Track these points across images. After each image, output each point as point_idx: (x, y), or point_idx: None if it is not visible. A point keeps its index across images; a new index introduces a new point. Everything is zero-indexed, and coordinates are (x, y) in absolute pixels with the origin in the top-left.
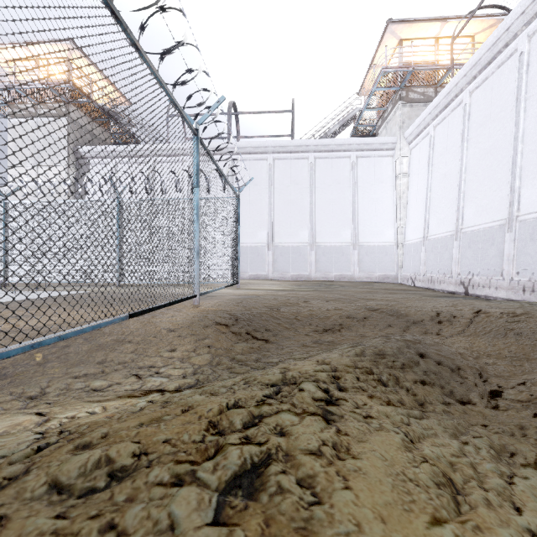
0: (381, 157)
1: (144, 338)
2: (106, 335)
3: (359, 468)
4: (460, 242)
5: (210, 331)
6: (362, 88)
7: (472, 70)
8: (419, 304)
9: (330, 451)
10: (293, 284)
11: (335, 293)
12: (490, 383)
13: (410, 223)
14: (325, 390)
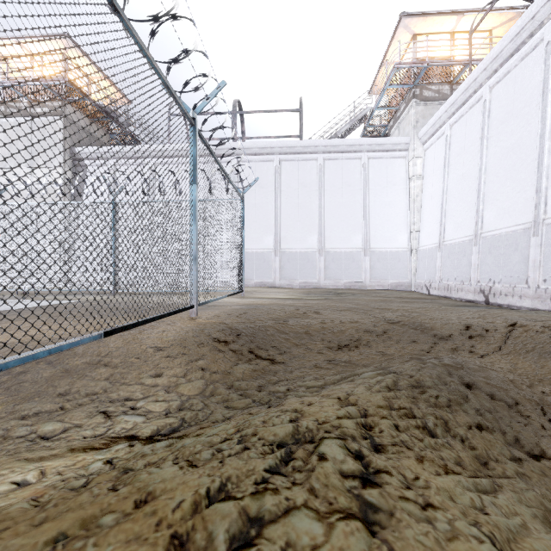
0: (393, 158)
1: (125, 360)
2: (78, 356)
3: None
4: (479, 247)
5: (205, 349)
6: (373, 87)
7: (493, 64)
8: (440, 315)
9: None
10: (301, 292)
11: (347, 302)
12: None
13: (425, 228)
14: (356, 455)
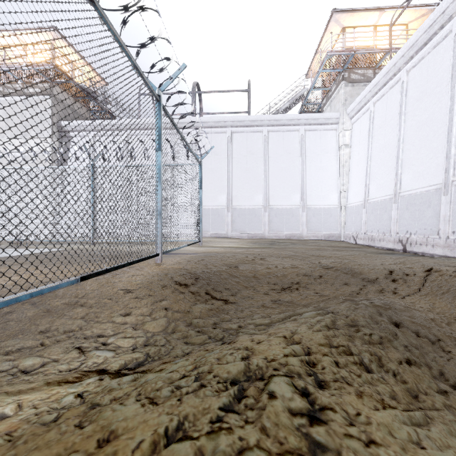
0: (326, 130)
1: (99, 301)
2: (58, 298)
3: None
4: (398, 204)
5: (168, 291)
6: (309, 71)
7: (410, 51)
8: (367, 262)
9: None
10: (249, 242)
11: (287, 250)
12: None
13: (352, 188)
14: (302, 392)
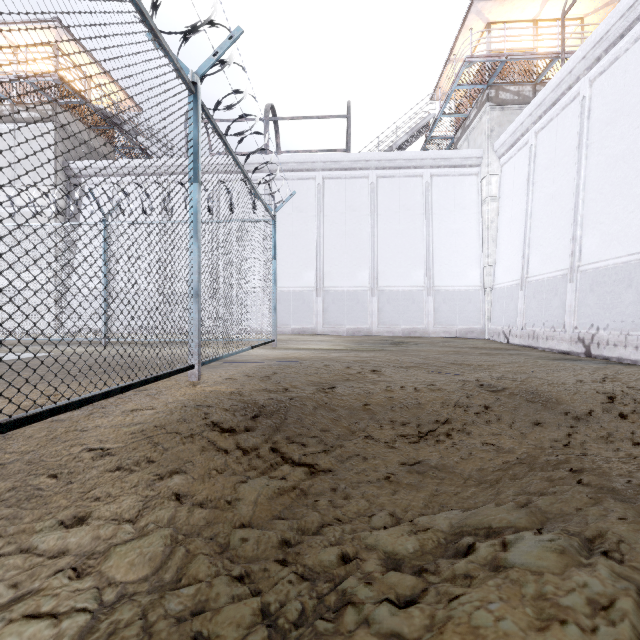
0: (462, 176)
1: (23, 483)
2: None
3: None
4: (577, 284)
5: (194, 448)
6: (437, 90)
7: (595, 49)
8: (546, 375)
9: None
10: (349, 341)
11: (411, 355)
12: None
13: (502, 261)
14: None
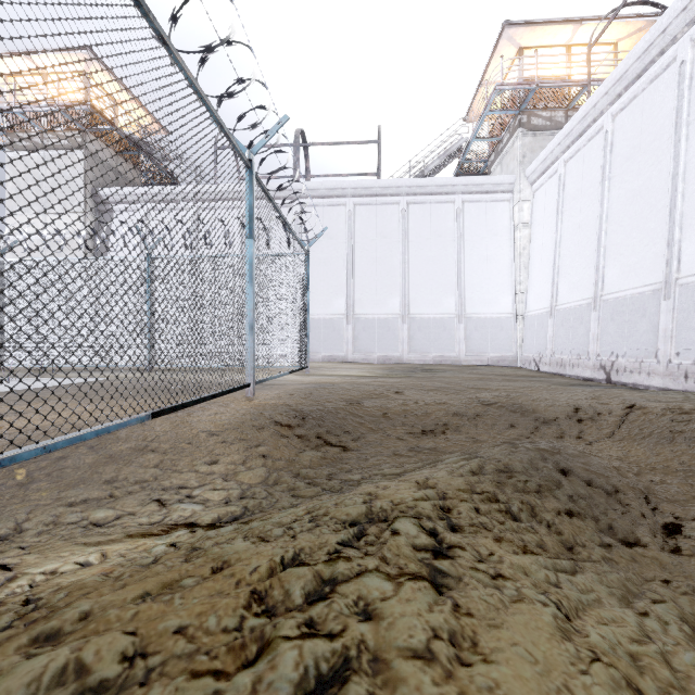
0: (495, 202)
1: (174, 445)
2: (121, 441)
3: (496, 683)
4: (599, 312)
5: (266, 434)
6: (470, 112)
7: (616, 87)
8: (548, 396)
9: (446, 651)
10: (379, 369)
11: (435, 380)
12: (662, 512)
13: (533, 288)
14: (430, 532)
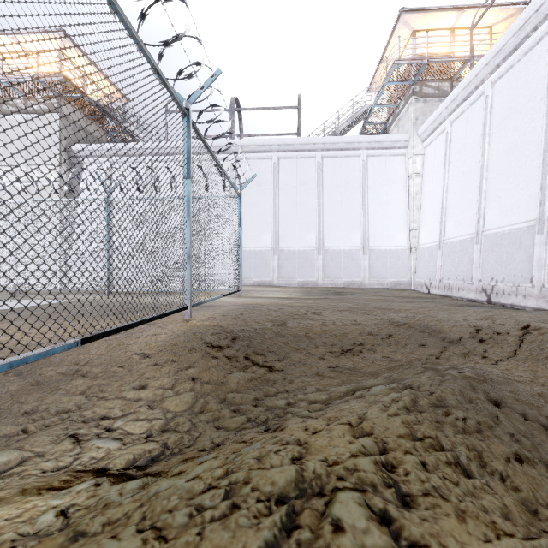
0: (393, 156)
1: (106, 369)
2: (53, 366)
3: None
4: (481, 245)
5: (197, 355)
6: (372, 84)
7: (495, 58)
8: (445, 316)
9: None
10: (299, 291)
11: (347, 301)
12: None
13: (424, 226)
14: (381, 517)
